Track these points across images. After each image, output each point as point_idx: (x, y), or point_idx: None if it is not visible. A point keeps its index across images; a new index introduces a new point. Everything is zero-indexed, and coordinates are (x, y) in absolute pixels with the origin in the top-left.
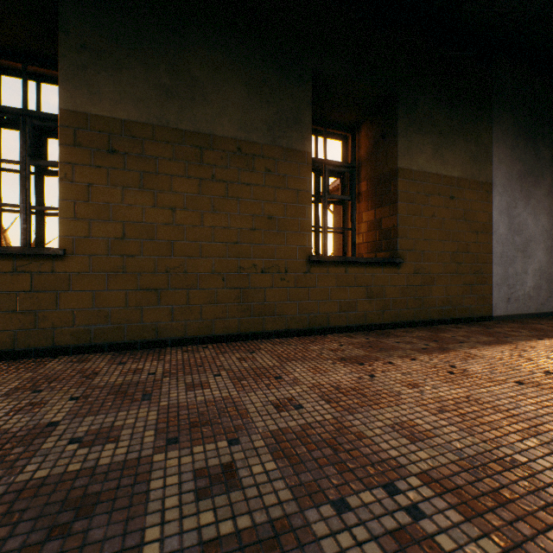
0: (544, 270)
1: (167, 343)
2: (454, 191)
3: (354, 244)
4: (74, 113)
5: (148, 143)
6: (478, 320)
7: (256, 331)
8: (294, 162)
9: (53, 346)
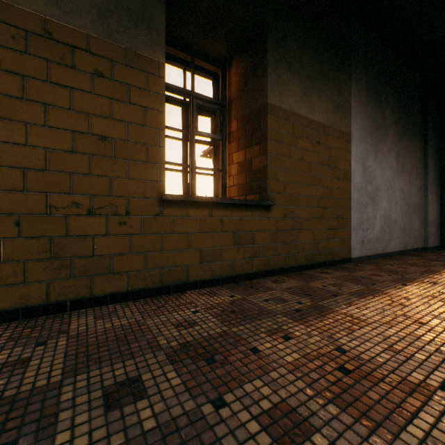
0: (387, 216)
1: None
2: (320, 136)
3: (225, 187)
4: None
5: None
6: (340, 263)
7: (78, 297)
8: (140, 69)
9: None
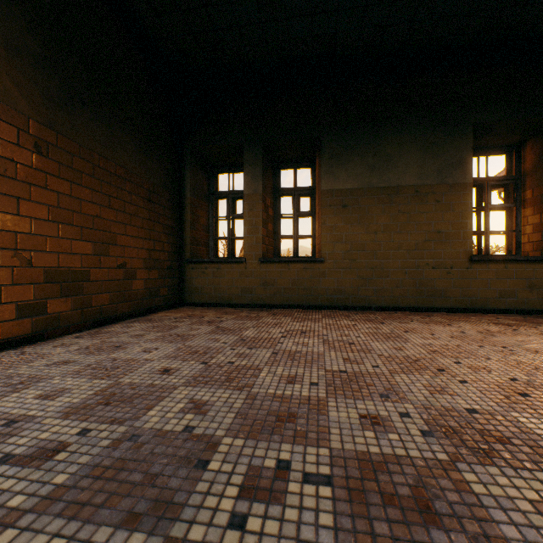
0: None
1: (372, 308)
2: None
3: (518, 244)
4: (327, 191)
5: (361, 198)
6: None
7: (428, 306)
8: (457, 192)
9: (318, 304)
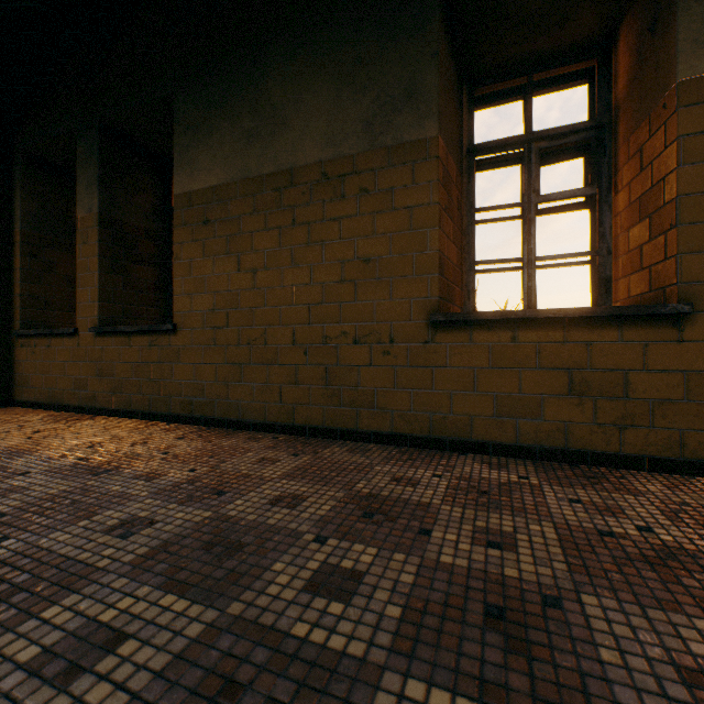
0: None
1: (249, 426)
2: None
3: (607, 283)
4: (182, 195)
5: (233, 202)
6: None
7: (346, 427)
8: (405, 163)
9: (170, 412)
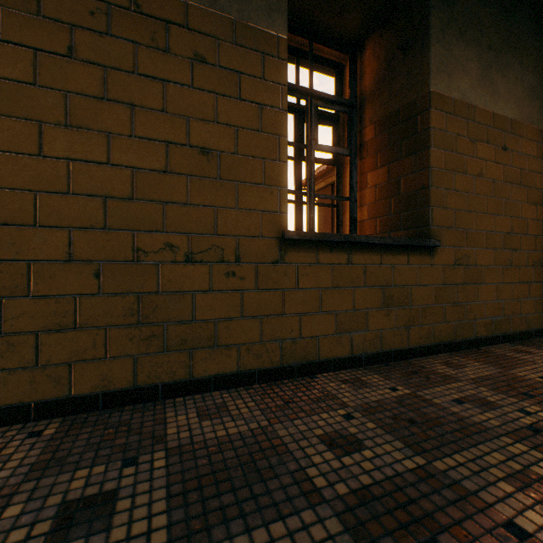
0: None
1: None
2: (507, 139)
3: (354, 222)
4: None
5: None
6: (537, 336)
7: (173, 379)
8: (253, 49)
9: None
